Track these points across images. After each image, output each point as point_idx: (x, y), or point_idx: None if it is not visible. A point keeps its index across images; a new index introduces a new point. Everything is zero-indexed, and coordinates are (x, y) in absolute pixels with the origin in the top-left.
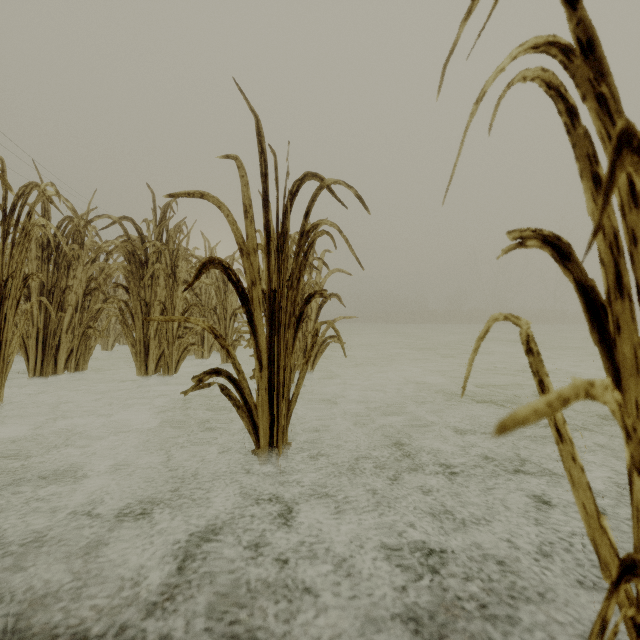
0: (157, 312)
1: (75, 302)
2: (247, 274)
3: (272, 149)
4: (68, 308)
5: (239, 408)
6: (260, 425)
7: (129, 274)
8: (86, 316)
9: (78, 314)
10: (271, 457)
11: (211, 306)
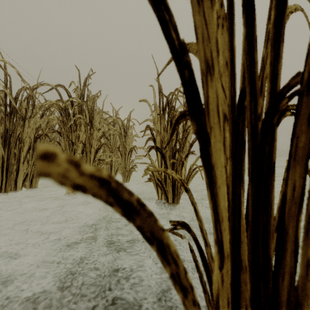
0: (80, 149)
1: (29, 143)
2: (198, 41)
3: None
4: (24, 147)
5: None
6: None
7: (61, 123)
8: (35, 152)
9: (31, 151)
10: None
11: (116, 146)
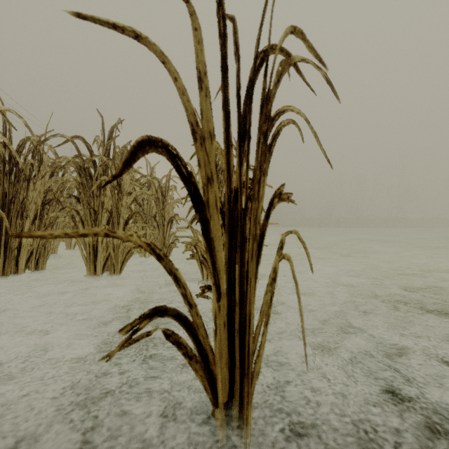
0: (104, 219)
1: (34, 210)
2: (201, 167)
3: (228, 14)
4: (28, 216)
5: (191, 358)
6: (218, 374)
7: (80, 186)
8: (43, 223)
9: (37, 221)
10: (231, 413)
11: (151, 214)
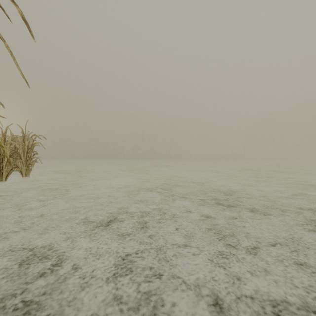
0: None
1: None
2: None
3: None
4: None
5: None
6: None
7: None
8: None
9: None
10: None
11: None
